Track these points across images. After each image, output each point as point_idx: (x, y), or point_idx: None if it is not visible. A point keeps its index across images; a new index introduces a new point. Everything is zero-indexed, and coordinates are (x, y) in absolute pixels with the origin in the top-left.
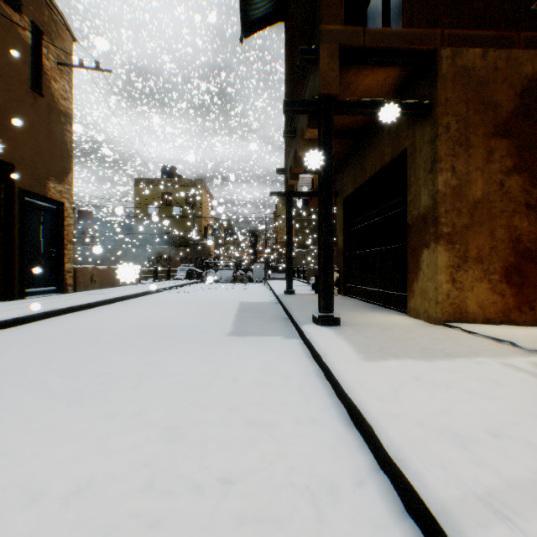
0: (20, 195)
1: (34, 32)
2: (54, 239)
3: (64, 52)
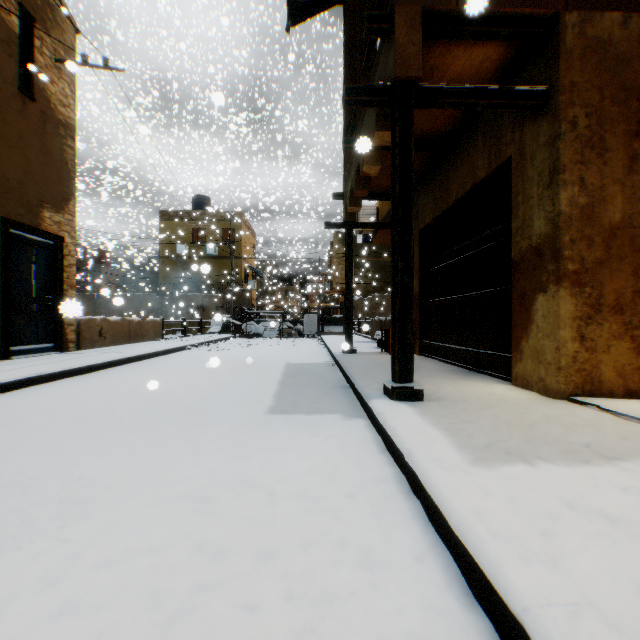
0: (3, 226)
1: (23, 18)
2: (50, 283)
3: (63, 46)
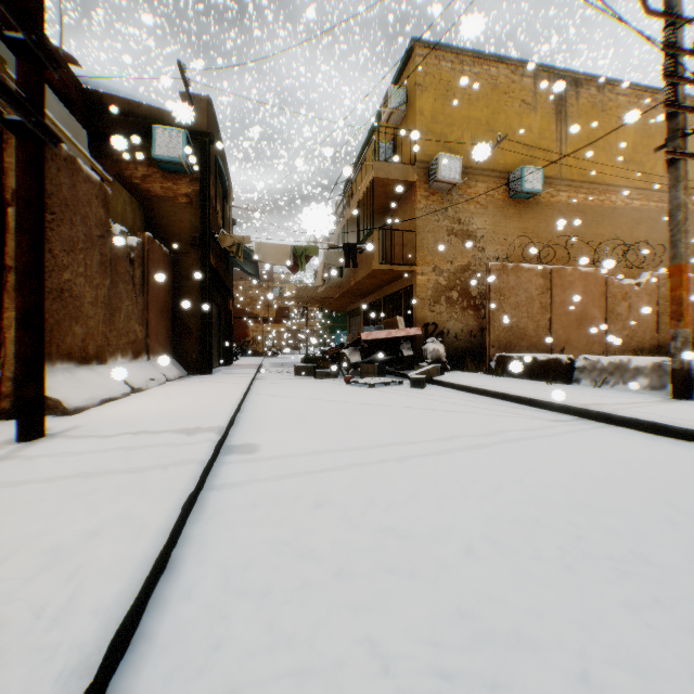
0: None
1: None
2: None
3: None
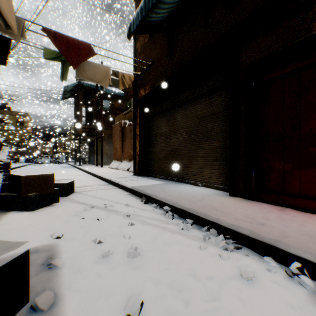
0: None
1: None
2: None
3: None
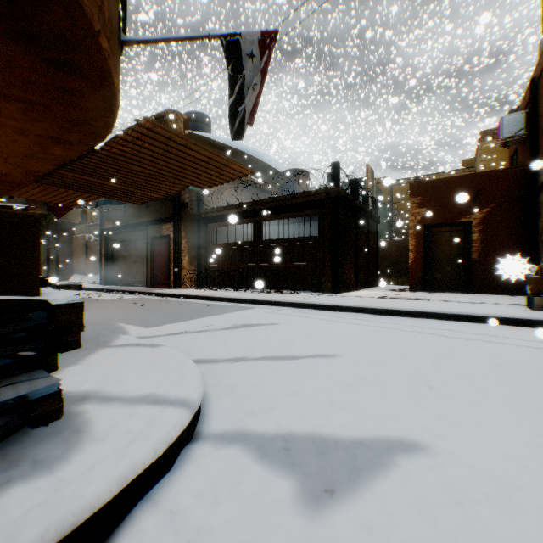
0: None
1: None
2: None
3: None
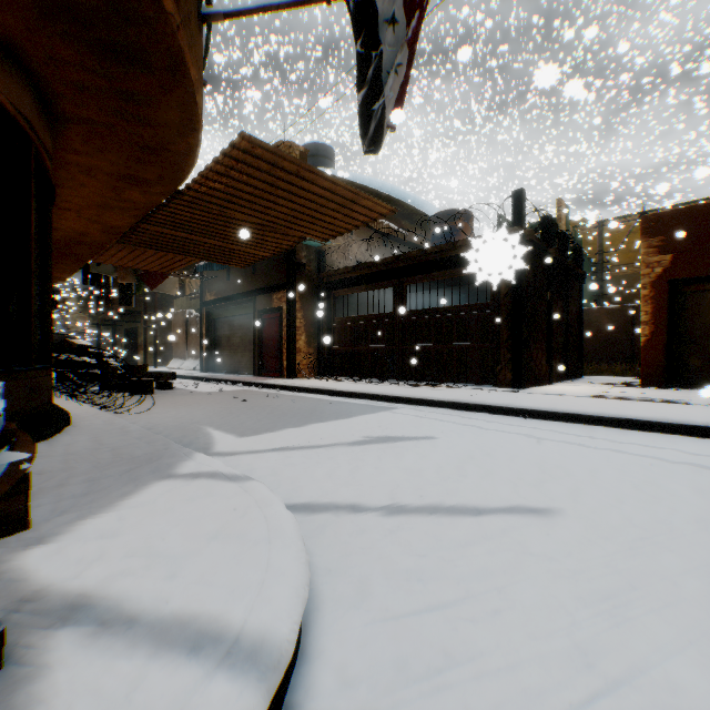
0: None
1: None
2: None
3: None
